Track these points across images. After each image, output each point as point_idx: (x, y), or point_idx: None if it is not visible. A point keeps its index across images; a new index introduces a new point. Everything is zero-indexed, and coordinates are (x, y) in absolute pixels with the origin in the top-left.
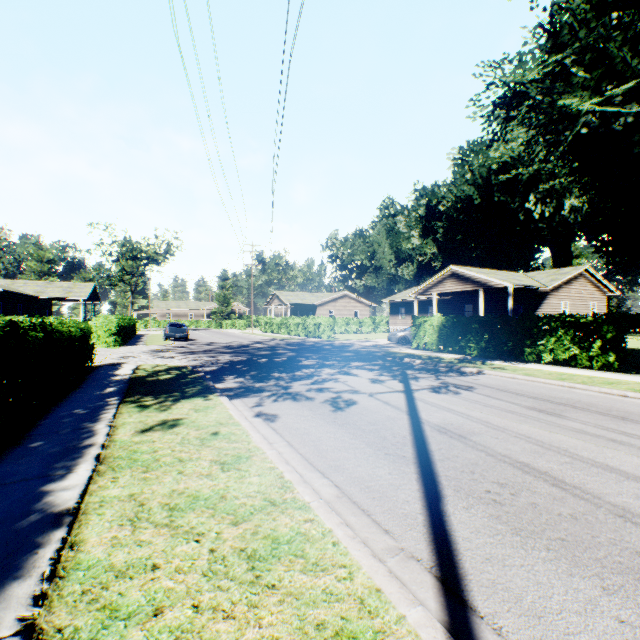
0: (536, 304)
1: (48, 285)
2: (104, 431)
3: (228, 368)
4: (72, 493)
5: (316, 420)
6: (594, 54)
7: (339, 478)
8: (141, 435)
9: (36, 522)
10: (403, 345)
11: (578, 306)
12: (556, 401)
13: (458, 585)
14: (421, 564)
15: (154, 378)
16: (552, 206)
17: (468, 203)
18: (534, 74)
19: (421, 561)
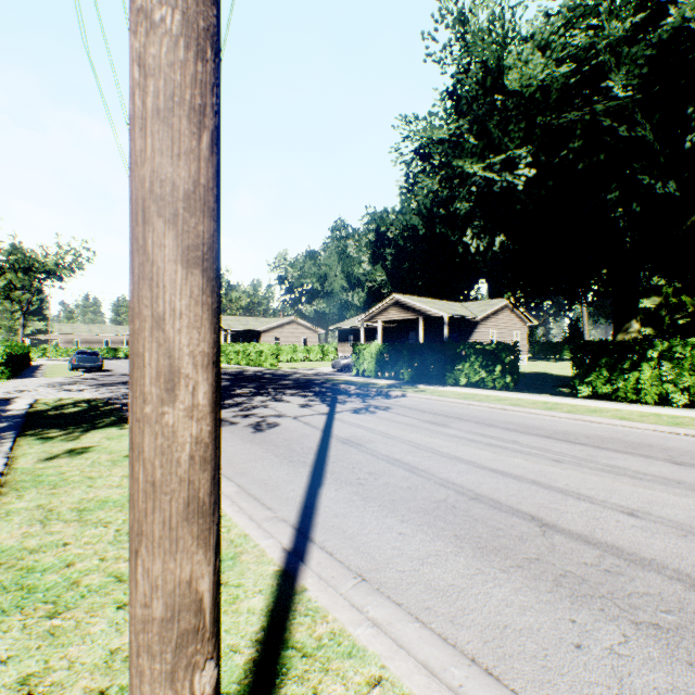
0: (469, 333)
1: None
2: (1, 462)
3: None
4: None
5: (235, 440)
6: (479, 128)
7: (243, 480)
8: (46, 462)
9: None
10: (346, 373)
11: (504, 335)
12: (450, 415)
13: (308, 530)
14: (287, 523)
15: (58, 412)
16: (486, 241)
17: (415, 232)
18: (442, 133)
19: (288, 521)
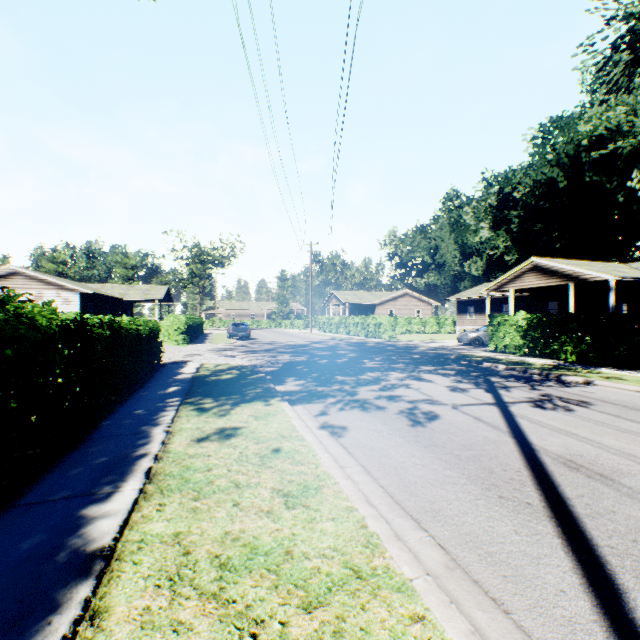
0: None
1: (130, 288)
2: (160, 438)
3: (288, 369)
4: (112, 523)
5: (393, 438)
6: None
7: (442, 533)
8: (196, 446)
9: (63, 565)
10: (476, 347)
11: None
12: None
13: None
14: None
15: (215, 378)
16: None
17: (549, 187)
18: None
19: None
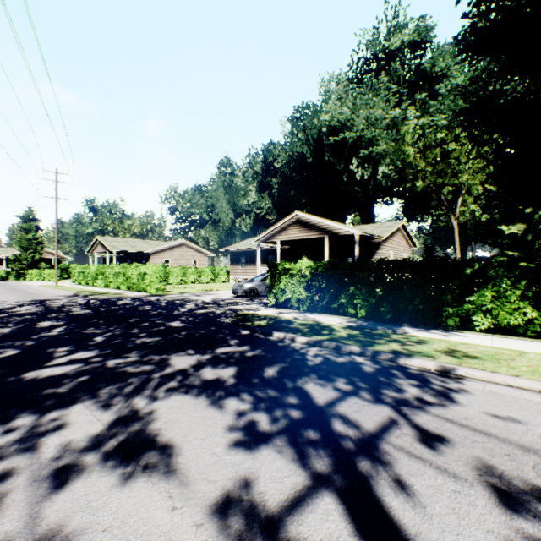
0: (370, 254)
1: None
2: None
3: None
4: None
5: None
6: None
7: None
8: None
9: None
10: (252, 299)
11: (397, 257)
12: None
13: None
14: None
15: None
16: (369, 171)
17: (300, 163)
18: None
19: None
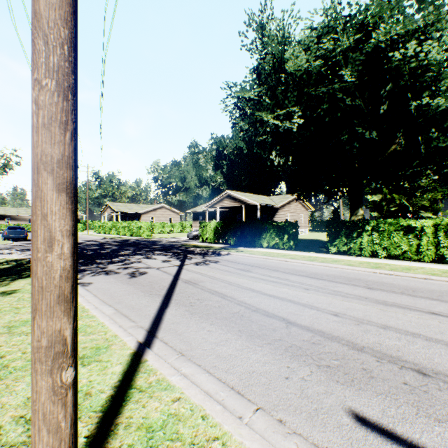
0: (273, 215)
1: None
2: None
3: None
4: None
5: (117, 283)
6: (271, 93)
7: (119, 306)
8: None
9: None
10: (196, 240)
11: (294, 216)
12: (254, 265)
13: (155, 331)
14: (143, 328)
15: None
16: (284, 158)
17: (241, 151)
18: (250, 94)
19: (144, 327)
